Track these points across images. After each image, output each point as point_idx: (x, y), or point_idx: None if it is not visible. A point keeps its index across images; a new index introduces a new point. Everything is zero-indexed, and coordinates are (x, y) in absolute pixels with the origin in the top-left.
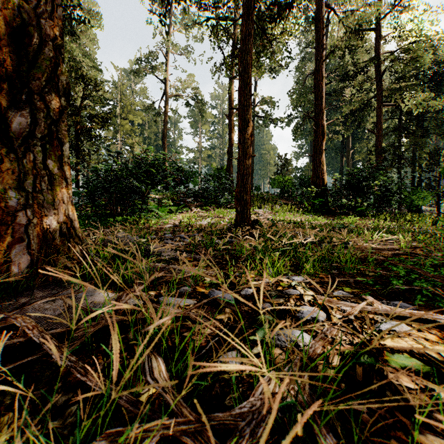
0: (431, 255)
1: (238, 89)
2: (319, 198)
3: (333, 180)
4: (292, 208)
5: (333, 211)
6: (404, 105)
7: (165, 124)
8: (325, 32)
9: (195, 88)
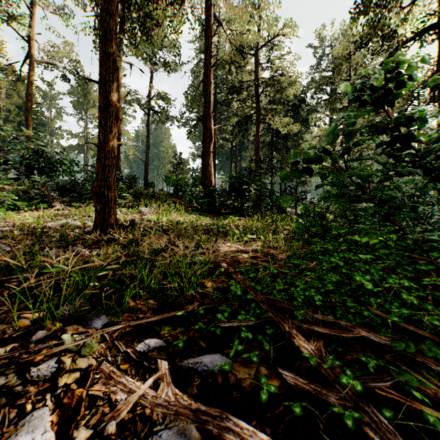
0: (279, 258)
1: (99, 58)
2: (207, 198)
3: (220, 181)
4: (179, 207)
5: (219, 211)
6: (274, 124)
7: (29, 95)
8: (217, 45)
9: (75, 60)
